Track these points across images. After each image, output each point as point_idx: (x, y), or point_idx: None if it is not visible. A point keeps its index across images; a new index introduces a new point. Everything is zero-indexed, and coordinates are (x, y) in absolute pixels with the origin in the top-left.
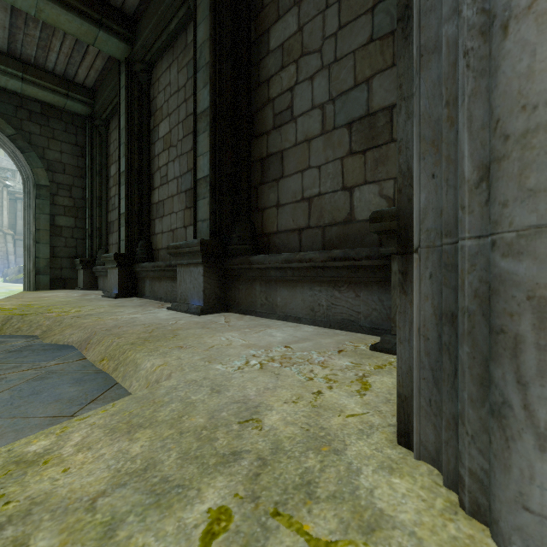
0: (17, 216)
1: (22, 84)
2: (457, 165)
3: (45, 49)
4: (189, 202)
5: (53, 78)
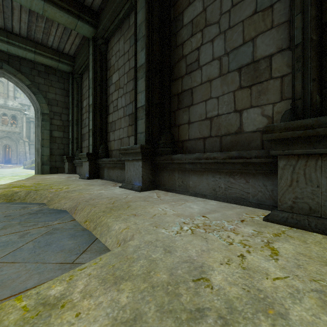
0: (30, 131)
1: (34, 55)
2: None
3: (47, 34)
4: (131, 122)
5: (51, 51)
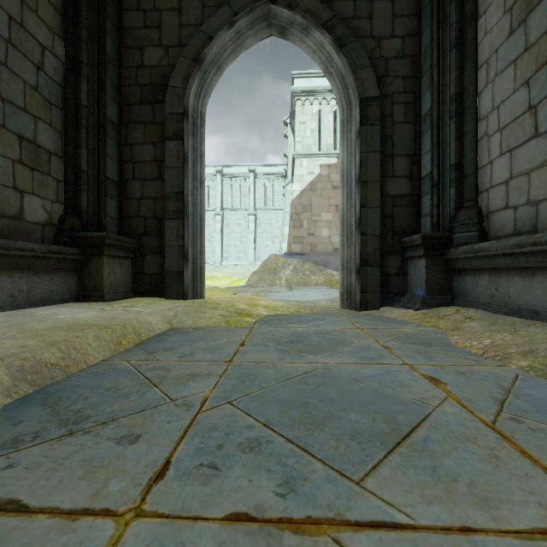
0: None
1: None
2: (196, 249)
3: None
4: None
5: None
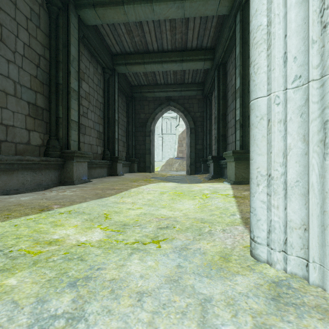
0: None
1: None
2: (153, 161)
3: None
4: (99, 136)
5: None
